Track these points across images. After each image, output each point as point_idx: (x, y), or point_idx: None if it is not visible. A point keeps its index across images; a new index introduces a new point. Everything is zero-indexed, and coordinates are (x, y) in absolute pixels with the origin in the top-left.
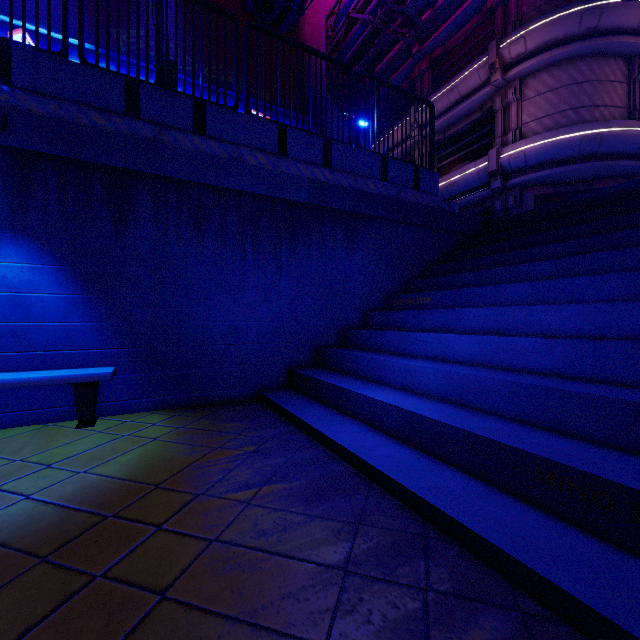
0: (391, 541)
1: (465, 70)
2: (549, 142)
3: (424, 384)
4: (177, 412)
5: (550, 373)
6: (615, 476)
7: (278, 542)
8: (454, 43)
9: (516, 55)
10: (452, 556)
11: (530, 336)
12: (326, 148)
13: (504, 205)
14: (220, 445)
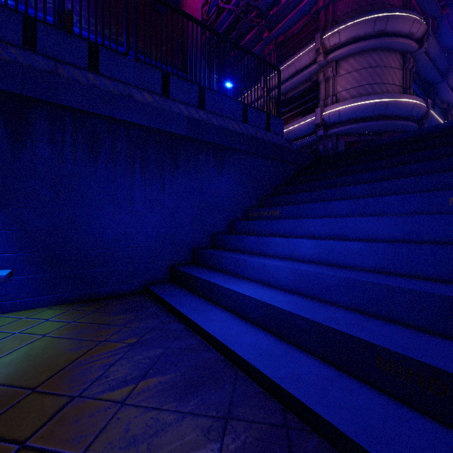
0: (257, 437)
1: (299, 52)
2: (355, 105)
3: (278, 279)
4: (72, 307)
5: (374, 270)
6: (447, 365)
7: (148, 451)
8: (292, 33)
9: (333, 44)
10: (313, 449)
11: (356, 240)
12: (201, 94)
13: (325, 147)
14: (105, 338)
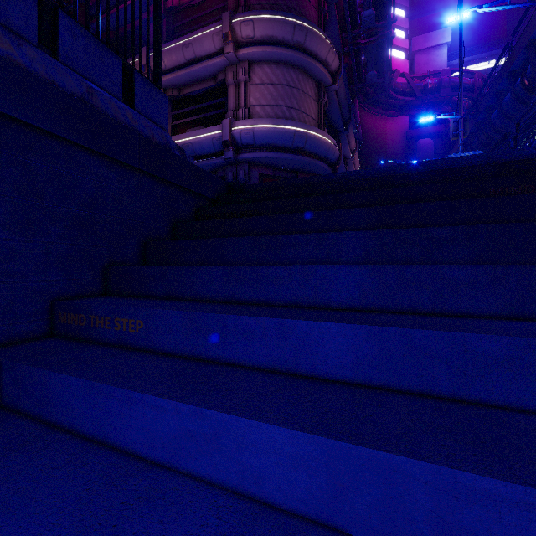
0: None
1: (200, 30)
2: (272, 127)
3: None
4: None
5: None
6: None
7: None
8: (189, 2)
9: (246, 36)
10: None
11: None
12: None
13: (235, 177)
14: None
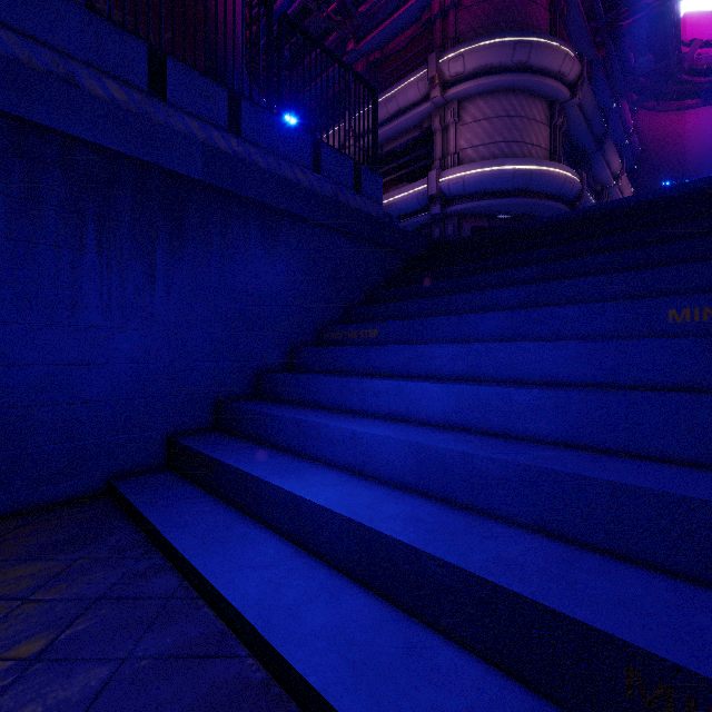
0: None
1: (404, 80)
2: (486, 171)
3: (382, 463)
4: None
5: (562, 442)
6: None
7: None
8: (392, 49)
9: (455, 74)
10: None
11: (522, 385)
12: (233, 106)
13: (443, 234)
14: None
